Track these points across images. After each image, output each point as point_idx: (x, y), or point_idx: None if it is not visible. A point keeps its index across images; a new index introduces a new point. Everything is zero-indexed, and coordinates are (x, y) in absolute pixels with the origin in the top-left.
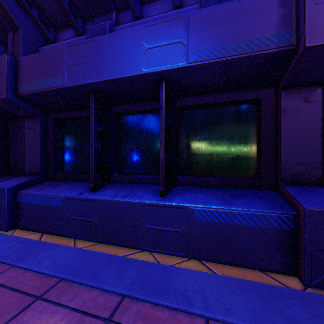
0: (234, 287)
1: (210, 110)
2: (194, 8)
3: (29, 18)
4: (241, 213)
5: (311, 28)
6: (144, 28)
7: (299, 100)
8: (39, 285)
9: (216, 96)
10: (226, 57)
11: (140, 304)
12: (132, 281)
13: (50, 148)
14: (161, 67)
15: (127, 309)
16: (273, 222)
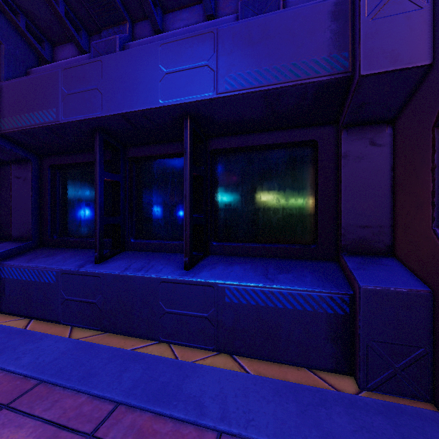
0: (267, 390)
1: (254, 154)
2: (229, 20)
3: (14, 30)
4: (283, 292)
5: (368, 51)
6: (161, 45)
7: (364, 143)
8: (9, 390)
9: (261, 137)
10: (264, 87)
11: (138, 413)
12: (135, 383)
13: (46, 204)
14: (183, 98)
15: (118, 420)
16: (324, 304)
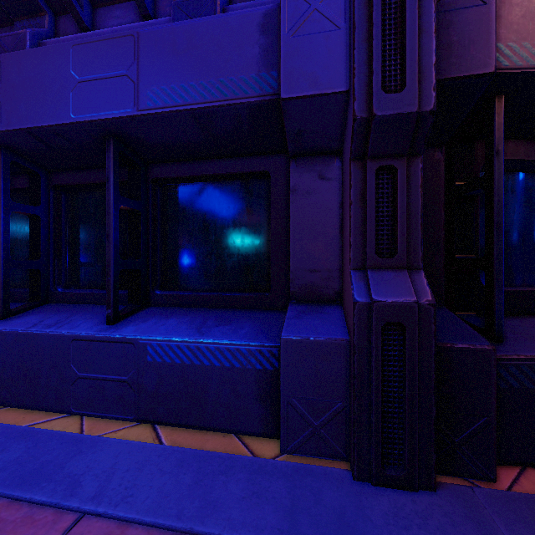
0: (170, 462)
1: (207, 185)
2: (164, 23)
3: None
4: (211, 347)
5: (288, 71)
6: (73, 47)
7: (313, 176)
8: None
9: (209, 165)
10: (190, 105)
11: None
12: (5, 465)
13: None
14: (98, 114)
15: None
16: (253, 359)
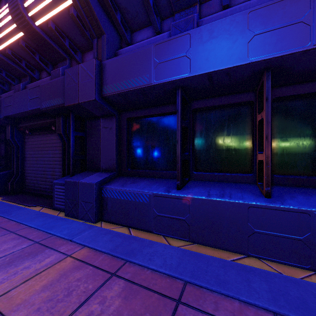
0: None
1: (315, 99)
2: None
3: (110, 24)
4: None
5: None
6: (250, 12)
7: None
8: (167, 286)
9: None
10: None
11: None
12: (271, 294)
13: (124, 146)
14: (273, 53)
15: None
16: None
